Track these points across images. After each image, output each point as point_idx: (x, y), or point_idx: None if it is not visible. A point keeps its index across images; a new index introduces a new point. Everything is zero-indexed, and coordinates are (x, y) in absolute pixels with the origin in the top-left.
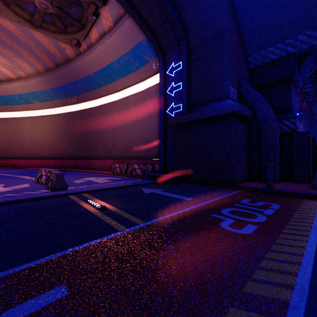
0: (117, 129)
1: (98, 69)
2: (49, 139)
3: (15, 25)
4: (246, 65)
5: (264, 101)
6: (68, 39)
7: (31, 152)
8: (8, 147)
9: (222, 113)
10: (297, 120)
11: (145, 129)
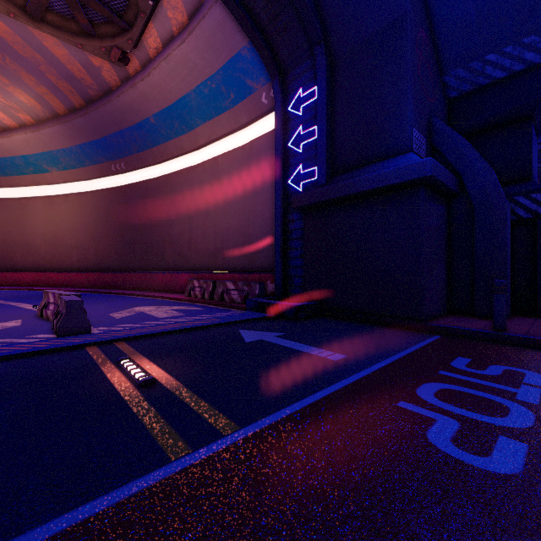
0: (197, 216)
1: (162, 106)
2: (78, 237)
3: (6, 22)
4: (441, 90)
5: (480, 157)
6: (104, 48)
7: (45, 259)
8: (5, 250)
9: (399, 181)
10: None
11: (248, 216)
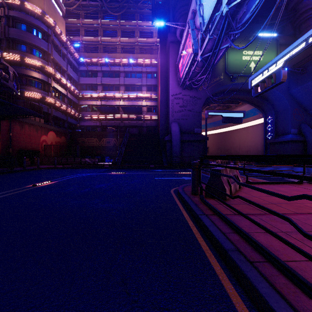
0: (242, 141)
1: None
2: None
3: None
4: (307, 115)
5: (309, 133)
6: None
7: None
8: None
9: (285, 140)
10: None
11: (257, 142)
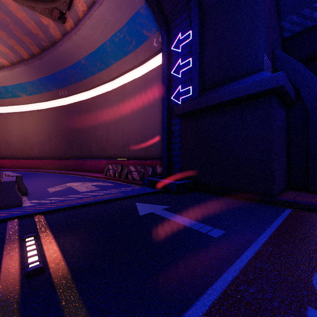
0: (112, 123)
1: (89, 52)
2: (38, 137)
3: None
4: (279, 31)
5: (313, 75)
6: (48, 9)
7: (19, 151)
8: None
9: (255, 91)
10: None
11: (144, 123)
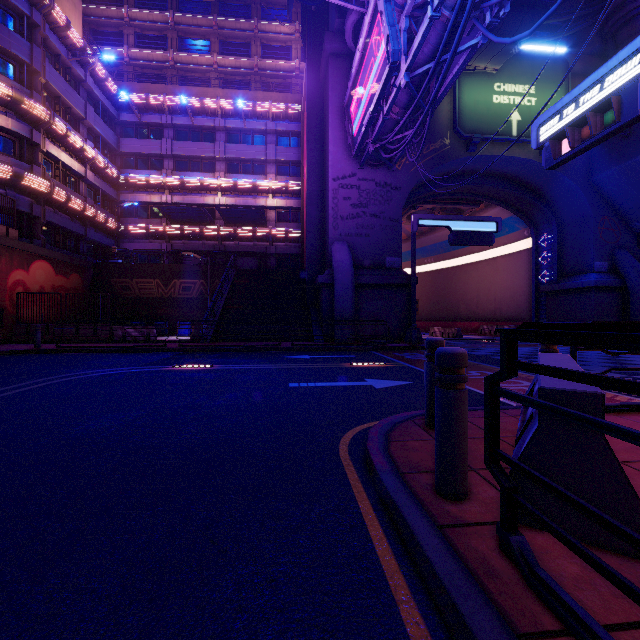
0: (483, 289)
1: None
2: None
3: None
4: (627, 232)
5: (634, 271)
6: None
7: None
8: None
9: (582, 286)
10: None
11: (516, 291)
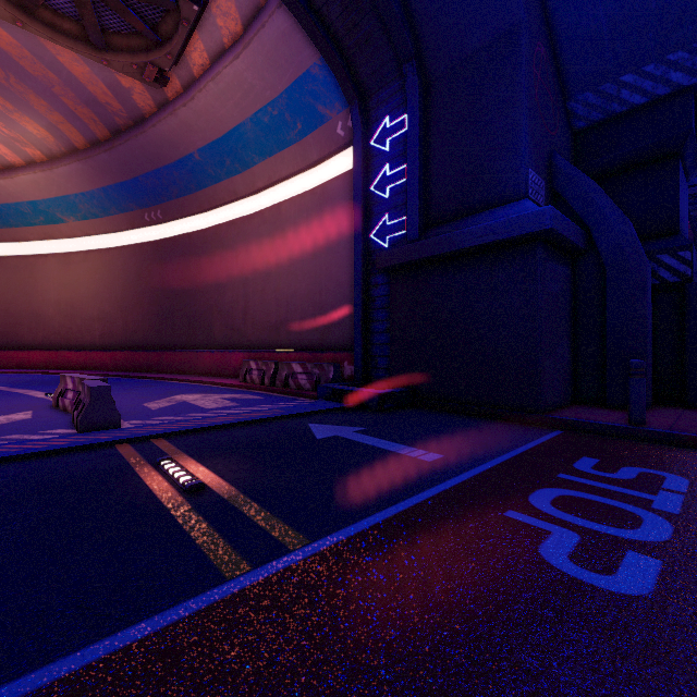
0: (255, 279)
1: (209, 139)
2: (101, 306)
3: (11, 31)
4: (565, 120)
5: (614, 206)
6: (136, 65)
7: (60, 334)
8: (7, 323)
9: (510, 235)
10: (695, 253)
11: (319, 280)
